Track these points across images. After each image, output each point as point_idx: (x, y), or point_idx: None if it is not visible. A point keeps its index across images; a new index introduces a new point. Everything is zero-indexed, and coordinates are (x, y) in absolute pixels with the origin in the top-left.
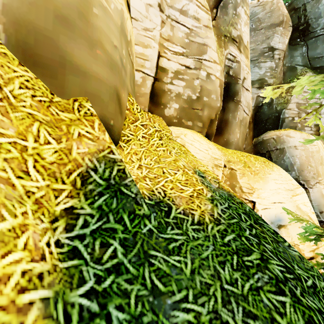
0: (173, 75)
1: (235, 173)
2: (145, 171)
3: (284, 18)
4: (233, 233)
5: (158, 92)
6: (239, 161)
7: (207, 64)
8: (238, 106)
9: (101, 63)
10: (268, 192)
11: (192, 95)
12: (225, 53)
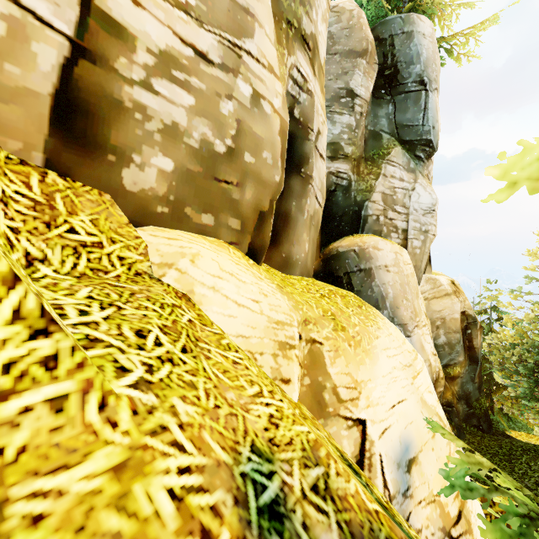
0: (155, 61)
1: (321, 352)
2: None
3: (369, 47)
4: None
5: (94, 102)
6: (323, 316)
7: (253, 67)
8: (308, 187)
9: None
10: (381, 383)
11: (214, 142)
12: (289, 63)
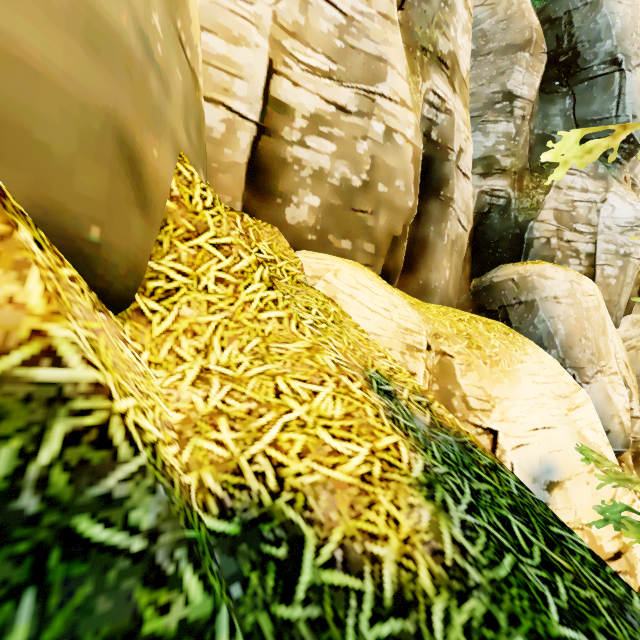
0: (308, 123)
1: (451, 364)
2: (217, 391)
3: (534, 36)
4: (515, 628)
5: (269, 163)
6: (457, 334)
7: (386, 106)
8: (448, 210)
9: (35, 6)
10: (522, 404)
11: (351, 178)
12: (424, 89)
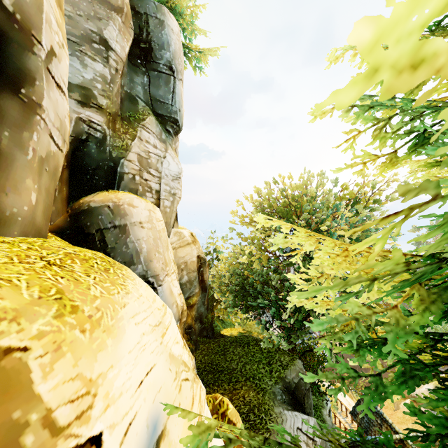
0: None
1: (24, 365)
2: None
3: (125, 8)
4: None
5: None
6: (39, 299)
7: None
8: (35, 118)
9: None
10: (127, 362)
11: None
12: None
